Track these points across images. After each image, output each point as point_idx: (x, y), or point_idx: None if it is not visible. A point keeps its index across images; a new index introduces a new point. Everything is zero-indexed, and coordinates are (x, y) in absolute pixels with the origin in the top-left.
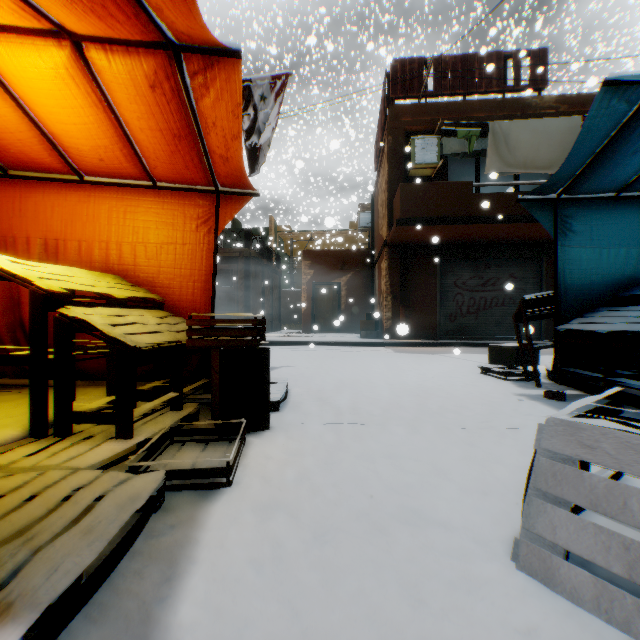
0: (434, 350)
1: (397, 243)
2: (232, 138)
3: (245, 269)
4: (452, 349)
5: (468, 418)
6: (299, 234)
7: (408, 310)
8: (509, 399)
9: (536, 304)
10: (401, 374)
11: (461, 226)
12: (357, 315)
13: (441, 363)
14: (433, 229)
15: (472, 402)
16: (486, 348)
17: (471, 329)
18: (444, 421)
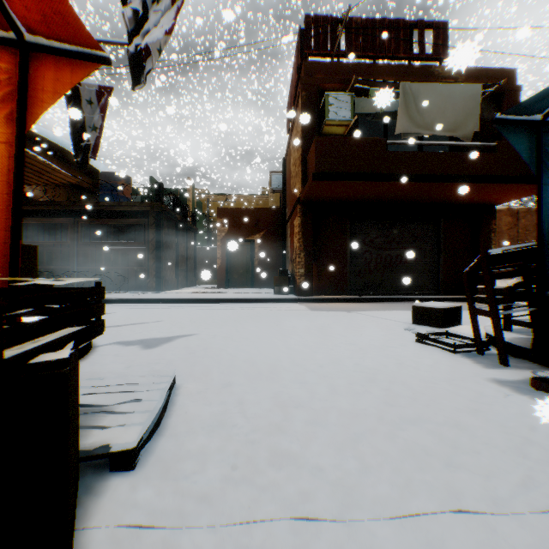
0: (347, 306)
1: (310, 200)
2: None
3: (156, 224)
4: (363, 305)
5: (484, 463)
6: (216, 197)
7: (320, 267)
8: (495, 395)
9: (502, 261)
10: (328, 345)
11: (375, 183)
12: (270, 271)
13: (364, 325)
14: (347, 185)
15: (452, 406)
16: (393, 303)
17: (378, 285)
18: (457, 485)
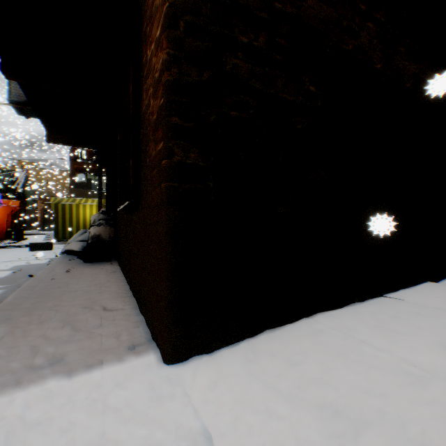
0: None
1: None
2: (19, 205)
3: None
4: None
5: None
6: (43, 170)
7: None
8: None
9: None
10: None
11: None
12: None
13: None
14: None
15: None
16: None
17: None
18: None
